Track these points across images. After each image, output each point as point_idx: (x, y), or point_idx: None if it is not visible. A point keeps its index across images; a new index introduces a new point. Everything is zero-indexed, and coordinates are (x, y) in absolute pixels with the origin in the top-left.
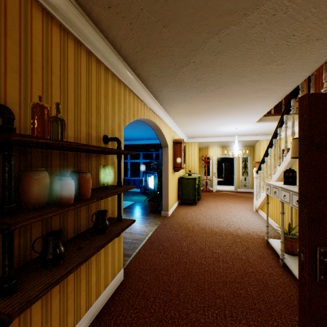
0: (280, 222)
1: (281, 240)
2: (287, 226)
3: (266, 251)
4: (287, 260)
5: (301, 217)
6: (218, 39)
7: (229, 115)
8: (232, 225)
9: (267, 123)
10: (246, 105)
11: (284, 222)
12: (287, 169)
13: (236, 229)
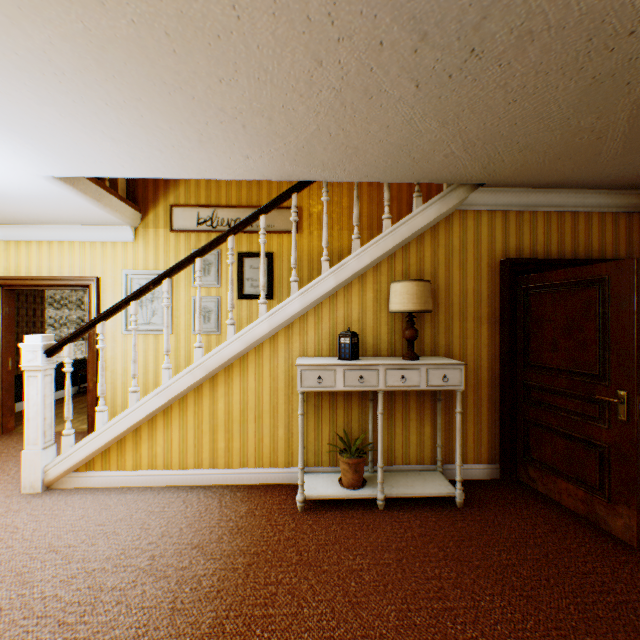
0: (236, 456)
1: (382, 463)
2: (342, 439)
3: (336, 516)
4: (390, 491)
5: (638, 370)
6: (636, 83)
7: (128, 120)
8: (170, 558)
9: (74, 194)
10: (250, 145)
11: (260, 449)
12: (352, 331)
13: (210, 552)
